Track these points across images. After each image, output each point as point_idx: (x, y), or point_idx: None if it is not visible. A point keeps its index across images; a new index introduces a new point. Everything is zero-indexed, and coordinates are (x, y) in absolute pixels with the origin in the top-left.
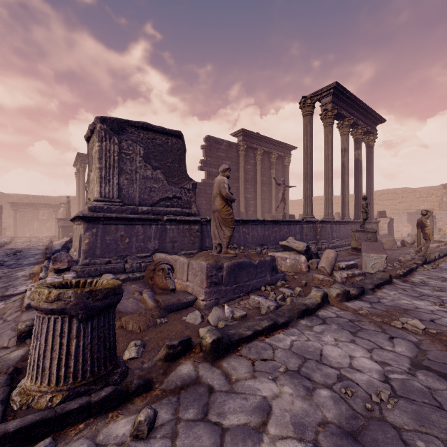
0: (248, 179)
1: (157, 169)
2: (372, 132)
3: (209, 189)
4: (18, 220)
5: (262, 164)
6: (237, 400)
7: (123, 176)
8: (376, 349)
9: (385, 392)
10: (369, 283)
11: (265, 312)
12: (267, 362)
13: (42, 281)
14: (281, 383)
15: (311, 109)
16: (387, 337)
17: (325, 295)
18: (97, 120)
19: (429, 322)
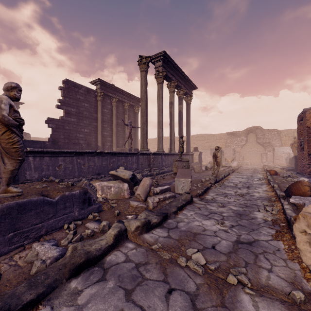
0: (105, 120)
1: None
2: (189, 94)
3: (67, 125)
4: None
5: (117, 109)
6: None
7: None
8: None
9: None
10: (174, 207)
11: (36, 271)
12: None
13: None
14: None
15: (146, 66)
16: (165, 292)
17: (121, 232)
18: None
19: (211, 250)
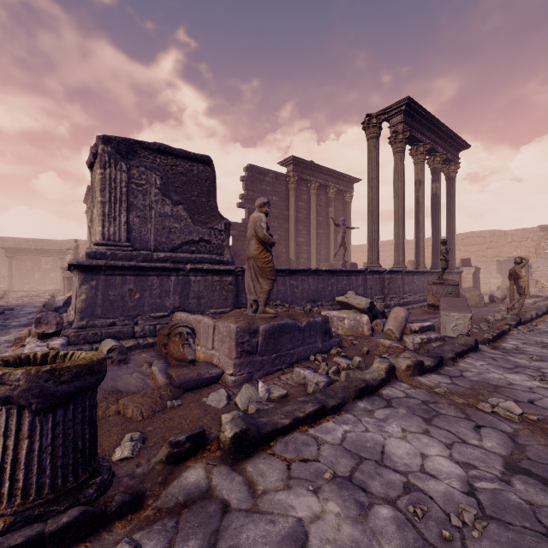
0: (300, 219)
1: (178, 204)
2: (453, 160)
3: None
4: (14, 270)
5: (317, 200)
6: (260, 524)
7: (133, 213)
8: (458, 444)
9: (469, 510)
10: (449, 351)
11: (313, 390)
12: (308, 463)
13: (21, 350)
14: (324, 496)
15: (377, 130)
16: (472, 426)
17: (391, 367)
18: (99, 140)
19: (528, 404)
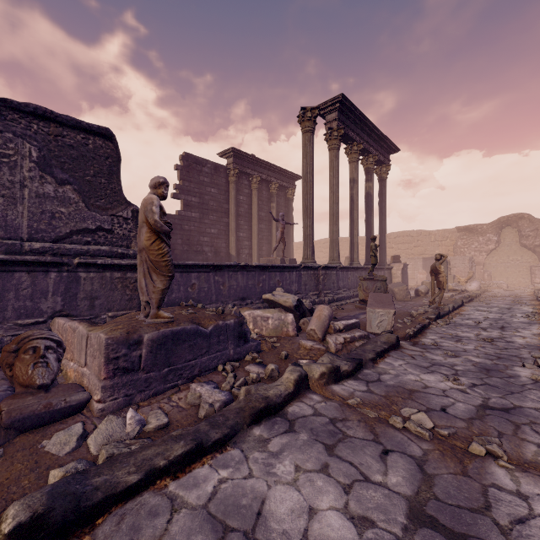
0: (241, 214)
1: (66, 184)
2: (385, 162)
3: (186, 224)
4: None
5: (259, 195)
6: None
7: None
8: (358, 483)
9: None
10: (370, 351)
11: (205, 414)
12: None
13: None
14: None
15: (311, 124)
16: (379, 452)
17: (302, 377)
18: None
19: (440, 412)
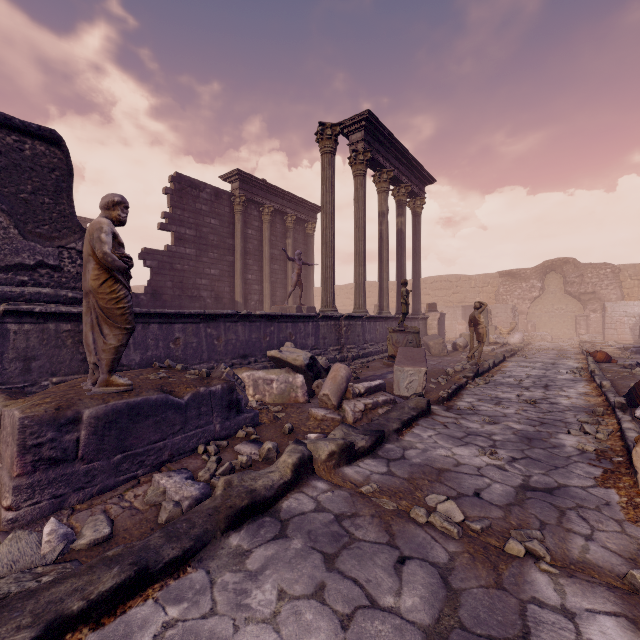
0: (249, 251)
1: None
2: (419, 194)
3: (178, 263)
4: None
5: (272, 229)
6: None
7: None
8: (362, 612)
9: None
10: (395, 420)
11: (167, 518)
12: None
13: None
14: None
15: (332, 144)
16: (393, 561)
17: (303, 460)
18: None
19: (473, 498)
